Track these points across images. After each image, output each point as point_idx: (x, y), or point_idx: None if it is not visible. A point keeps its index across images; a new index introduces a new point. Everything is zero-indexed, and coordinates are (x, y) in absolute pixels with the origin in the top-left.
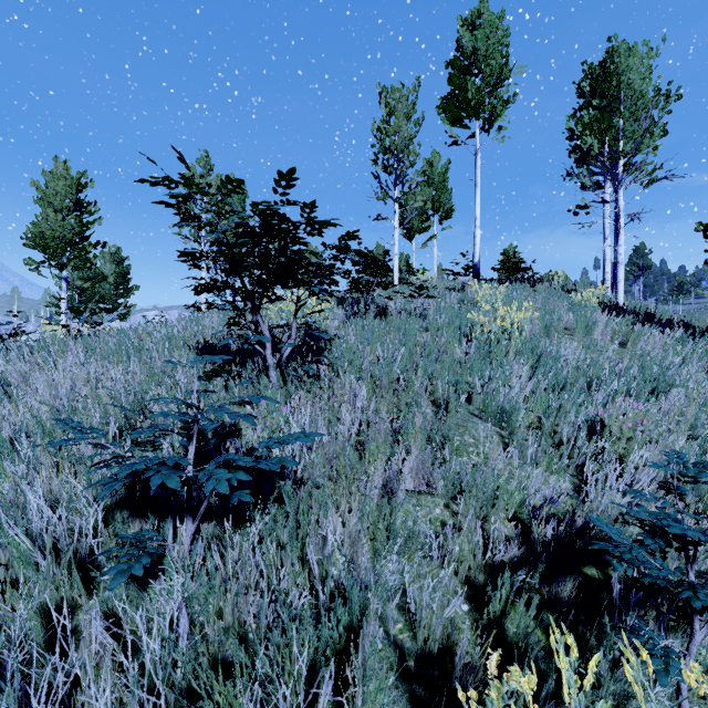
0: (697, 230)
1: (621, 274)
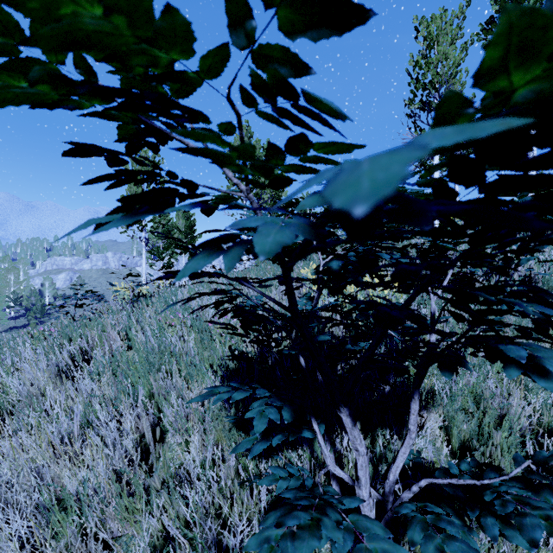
0: None
1: None
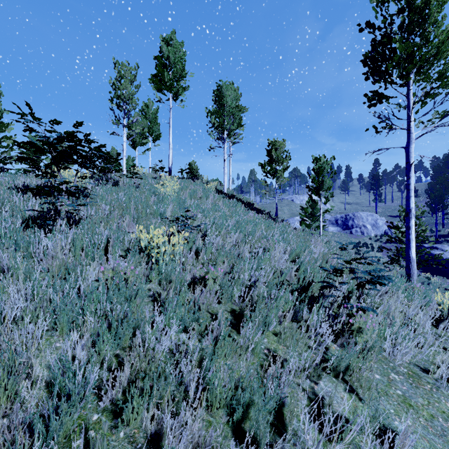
0: (259, 165)
1: (225, 179)
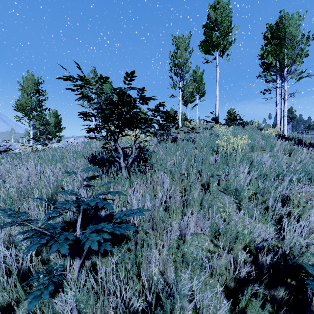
0: None
1: (285, 121)
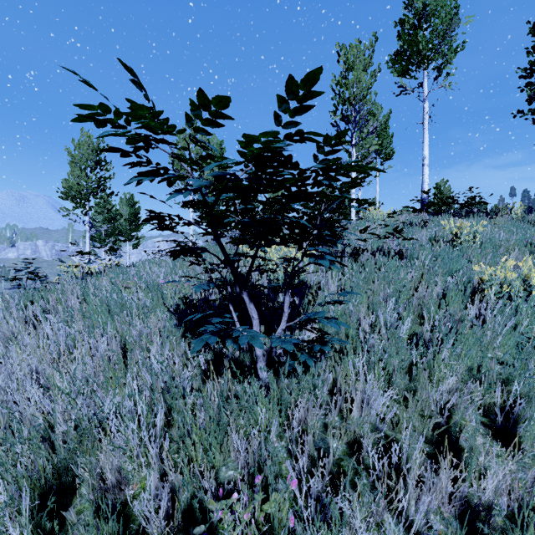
0: None
1: None
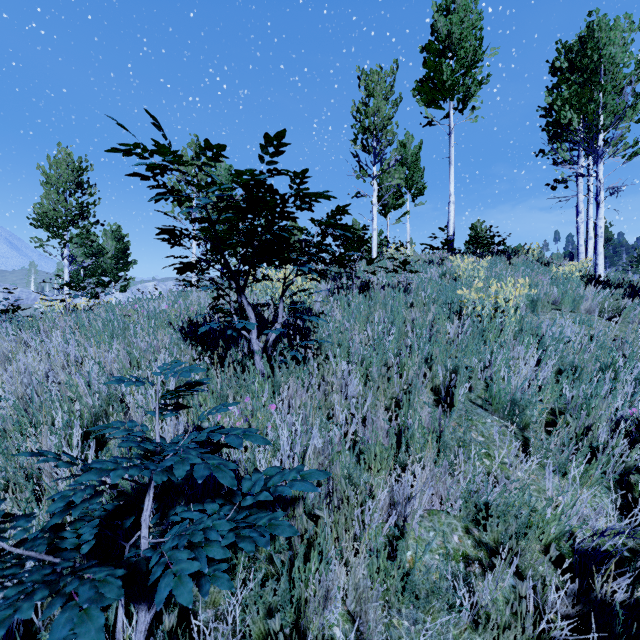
0: None
1: (600, 247)
